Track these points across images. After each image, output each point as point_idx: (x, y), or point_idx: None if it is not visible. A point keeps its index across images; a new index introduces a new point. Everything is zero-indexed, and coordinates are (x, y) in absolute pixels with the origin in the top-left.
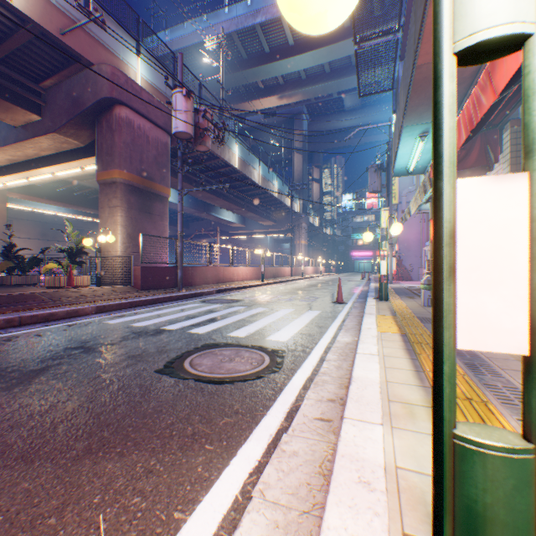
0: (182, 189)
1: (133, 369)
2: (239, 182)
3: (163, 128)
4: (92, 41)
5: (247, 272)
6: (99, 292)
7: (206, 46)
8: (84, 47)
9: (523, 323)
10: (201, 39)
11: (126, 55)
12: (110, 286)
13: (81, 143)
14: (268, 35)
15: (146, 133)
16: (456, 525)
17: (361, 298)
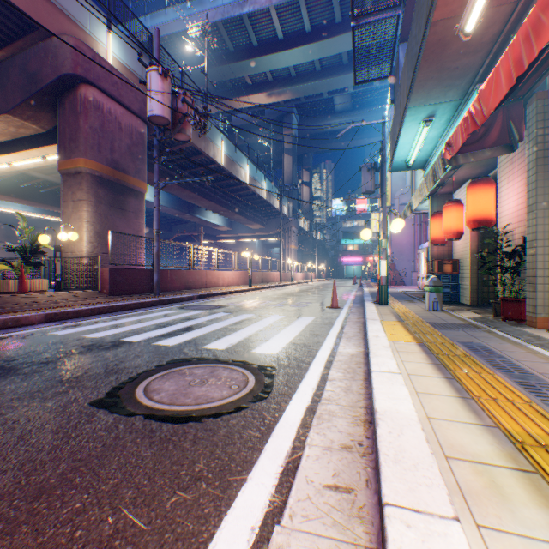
0: (158, 182)
1: (58, 401)
2: (226, 181)
3: (138, 115)
4: (52, 8)
5: (233, 277)
6: (56, 298)
7: (189, 33)
8: (41, 13)
9: None
10: (184, 28)
11: (94, 29)
12: (72, 291)
13: (41, 128)
14: (256, 27)
15: (117, 119)
16: None
17: (357, 303)
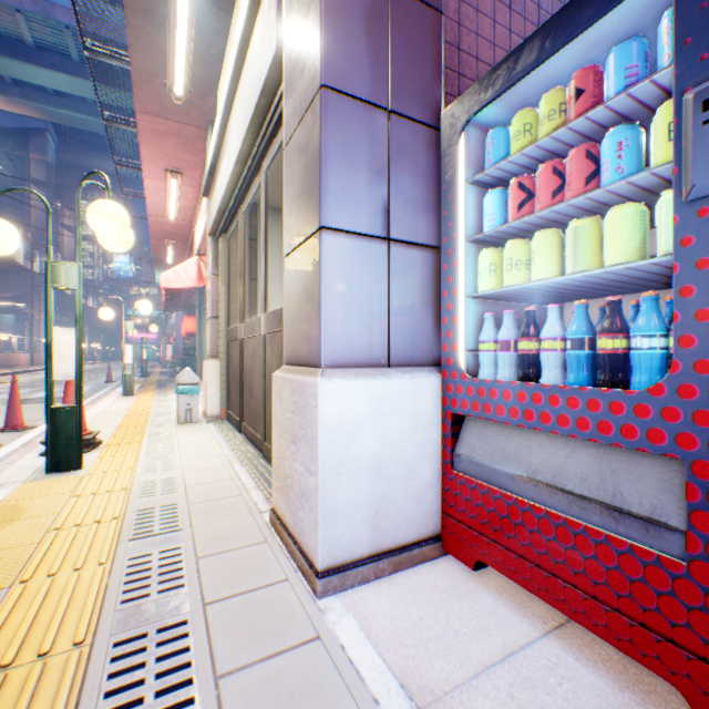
0: None
1: None
2: None
3: None
4: None
5: None
6: None
7: None
8: None
9: (133, 360)
10: None
11: None
12: None
13: None
14: None
15: None
16: (126, 383)
17: None
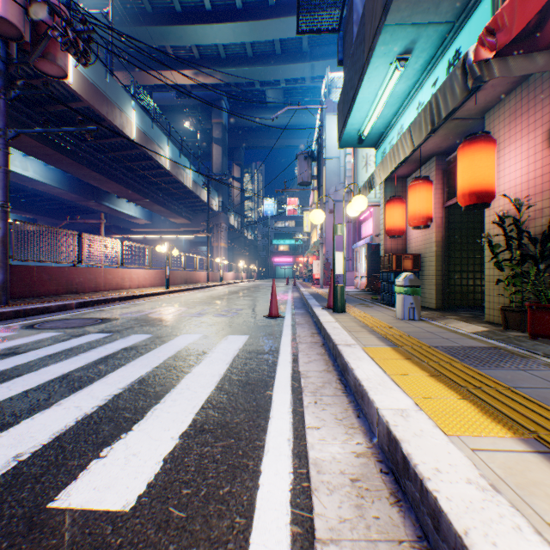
0: (5, 128)
1: None
2: (140, 162)
3: None
4: None
5: (147, 276)
6: None
7: None
8: None
9: None
10: None
11: None
12: None
13: None
14: None
15: None
16: None
17: (299, 308)
